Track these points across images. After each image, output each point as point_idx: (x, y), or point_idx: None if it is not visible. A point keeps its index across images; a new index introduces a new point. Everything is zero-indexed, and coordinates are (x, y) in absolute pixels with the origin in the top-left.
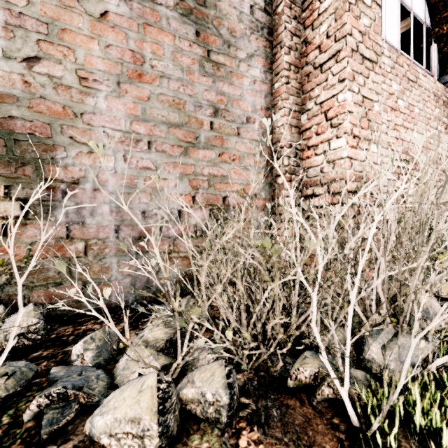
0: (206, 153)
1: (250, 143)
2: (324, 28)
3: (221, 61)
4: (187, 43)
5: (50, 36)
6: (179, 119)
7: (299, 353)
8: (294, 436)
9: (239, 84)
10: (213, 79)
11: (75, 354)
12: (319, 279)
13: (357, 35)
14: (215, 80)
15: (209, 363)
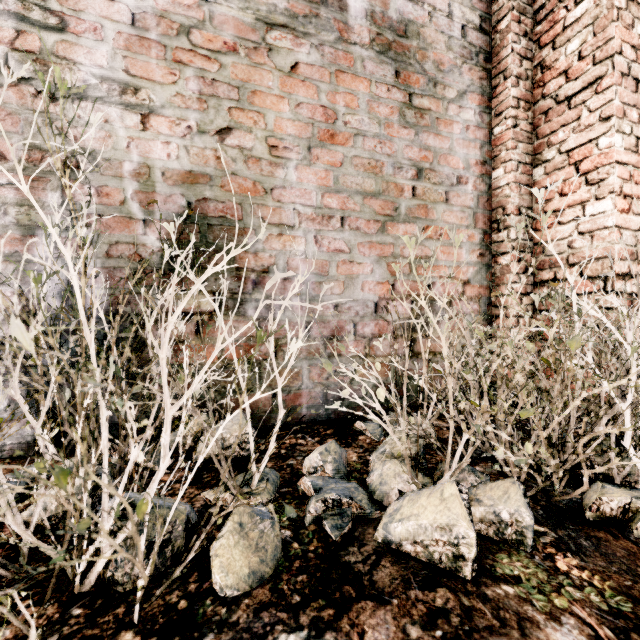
0: (407, 228)
1: (462, 212)
2: (574, 46)
3: (425, 105)
4: (385, 87)
5: (240, 101)
6: (376, 186)
7: (581, 485)
8: (623, 566)
9: (447, 133)
10: (415, 130)
11: (312, 466)
12: (633, 389)
13: (629, 52)
14: (418, 131)
15: (492, 482)
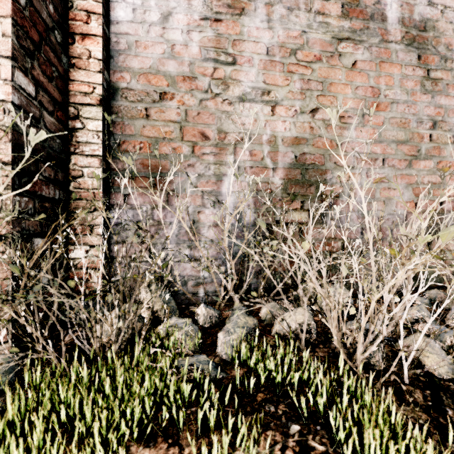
0: (426, 163)
1: None
2: None
3: (438, 76)
4: (411, 68)
5: (323, 90)
6: (405, 136)
7: None
8: None
9: (453, 94)
10: (431, 95)
11: (412, 318)
12: None
13: None
14: (434, 95)
15: None
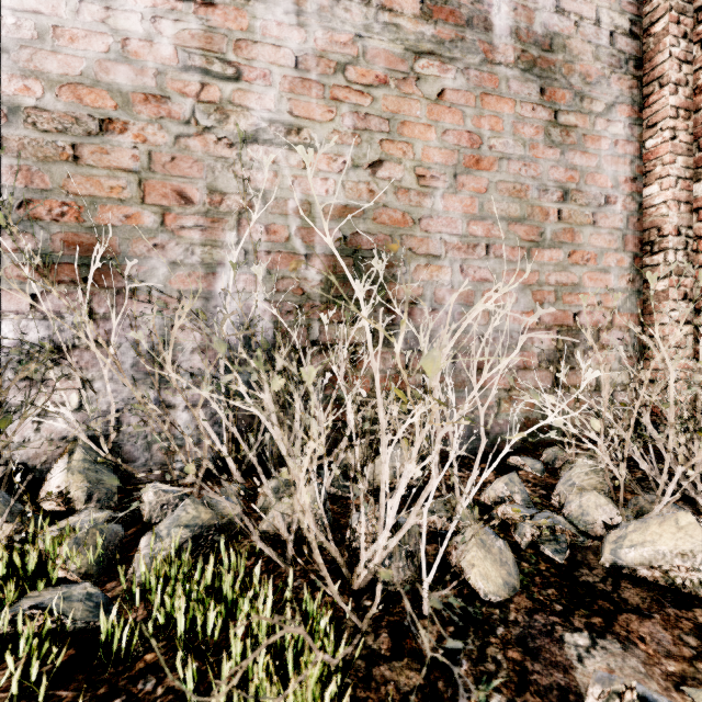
0: (553, 254)
1: (610, 234)
2: None
3: (571, 122)
4: (530, 106)
5: (390, 133)
6: (520, 211)
7: None
8: None
9: (594, 150)
10: (561, 150)
11: (497, 496)
12: None
13: None
14: (564, 150)
15: None
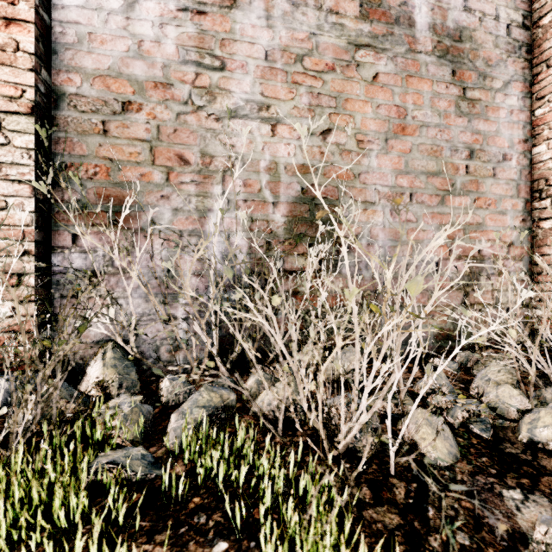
0: (462, 200)
1: (507, 184)
2: None
3: (476, 96)
4: (444, 85)
5: (337, 108)
6: (436, 167)
7: None
8: None
9: (494, 118)
10: (468, 118)
11: (428, 388)
12: None
13: None
14: (471, 118)
15: None
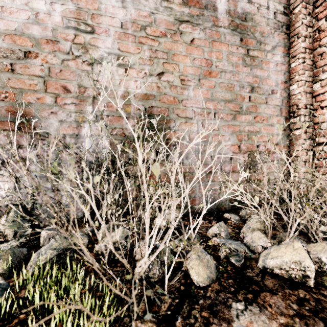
0: (246, 117)
1: (274, 108)
2: None
3: (255, 54)
4: (235, 47)
5: (168, 59)
6: (231, 97)
7: None
8: None
9: (266, 68)
10: (250, 68)
11: (213, 233)
12: None
13: None
14: (252, 68)
15: (314, 243)
